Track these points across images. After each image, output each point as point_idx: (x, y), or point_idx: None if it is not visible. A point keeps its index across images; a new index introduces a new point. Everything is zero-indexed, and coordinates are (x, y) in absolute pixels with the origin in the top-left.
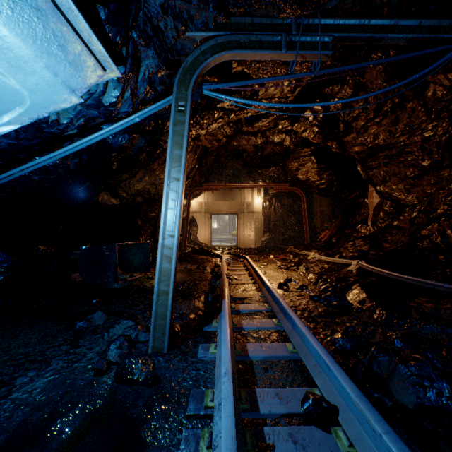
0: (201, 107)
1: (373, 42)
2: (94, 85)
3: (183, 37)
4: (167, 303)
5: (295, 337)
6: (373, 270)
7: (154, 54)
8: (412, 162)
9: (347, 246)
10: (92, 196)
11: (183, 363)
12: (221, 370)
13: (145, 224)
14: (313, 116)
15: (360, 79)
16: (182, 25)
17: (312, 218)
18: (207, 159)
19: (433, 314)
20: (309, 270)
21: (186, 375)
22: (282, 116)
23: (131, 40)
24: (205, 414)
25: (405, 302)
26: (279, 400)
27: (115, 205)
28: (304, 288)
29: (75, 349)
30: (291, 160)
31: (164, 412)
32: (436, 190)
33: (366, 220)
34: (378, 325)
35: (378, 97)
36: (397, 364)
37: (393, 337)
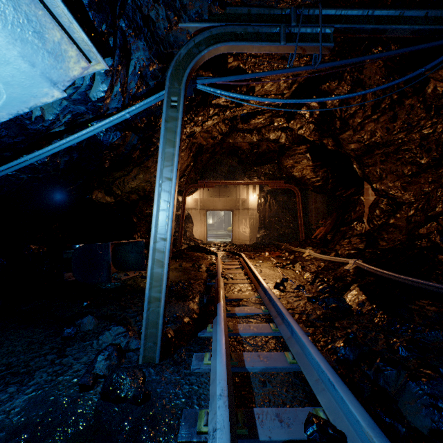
0: (196, 103)
1: (377, 34)
2: (79, 78)
3: (176, 29)
4: (159, 310)
5: (294, 345)
6: (372, 269)
7: (144, 46)
8: (409, 159)
9: (343, 243)
10: (86, 194)
11: (175, 375)
12: (216, 386)
13: (140, 222)
14: (309, 113)
15: (358, 75)
16: (175, 14)
17: (307, 215)
18: (203, 157)
19: (437, 319)
20: (305, 269)
21: (178, 390)
22: (278, 113)
23: (119, 30)
24: (198, 442)
25: (406, 305)
26: (279, 423)
27: (109, 202)
28: (300, 288)
29: (61, 359)
30: (286, 157)
31: (153, 438)
32: (434, 188)
33: (362, 218)
34: (380, 330)
35: (377, 94)
36: (408, 380)
37: (397, 344)
